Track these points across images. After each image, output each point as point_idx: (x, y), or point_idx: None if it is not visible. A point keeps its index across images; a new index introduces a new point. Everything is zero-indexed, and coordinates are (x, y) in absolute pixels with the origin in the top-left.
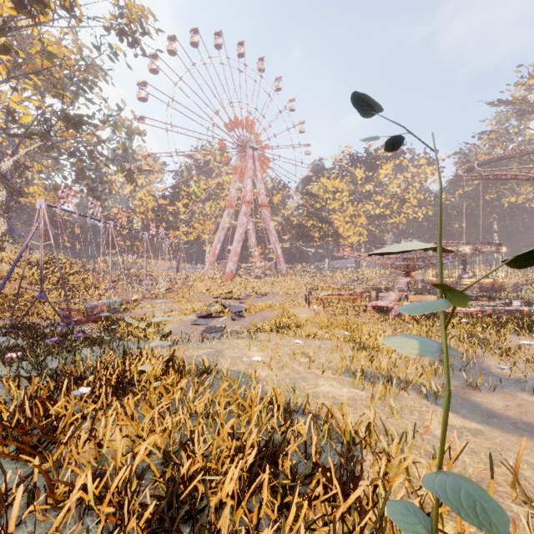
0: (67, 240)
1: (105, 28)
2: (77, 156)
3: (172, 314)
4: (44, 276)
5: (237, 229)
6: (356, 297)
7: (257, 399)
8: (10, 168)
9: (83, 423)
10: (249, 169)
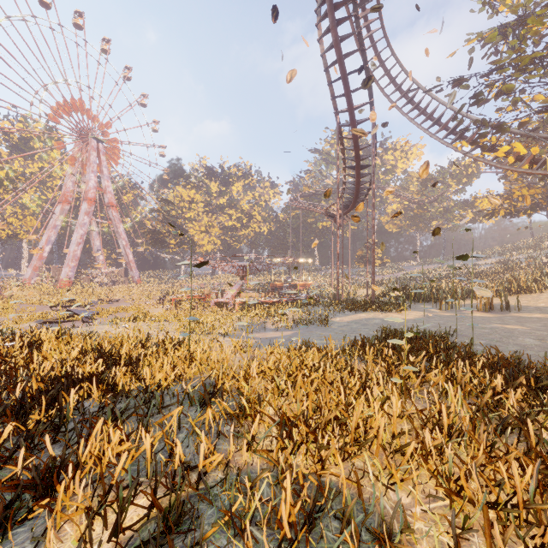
0: None
1: None
2: None
3: (4, 322)
4: None
5: (76, 230)
6: (204, 297)
7: (130, 337)
8: None
9: None
10: (92, 163)
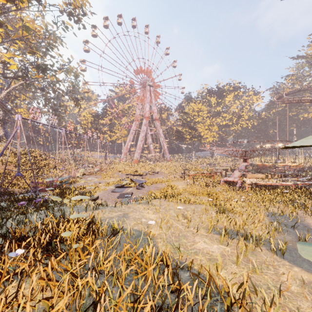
0: (40, 140)
1: (60, 11)
2: (45, 90)
3: (100, 185)
4: (24, 162)
5: (140, 134)
6: (213, 175)
7: (151, 259)
8: (4, 96)
9: (16, 279)
10: (147, 98)
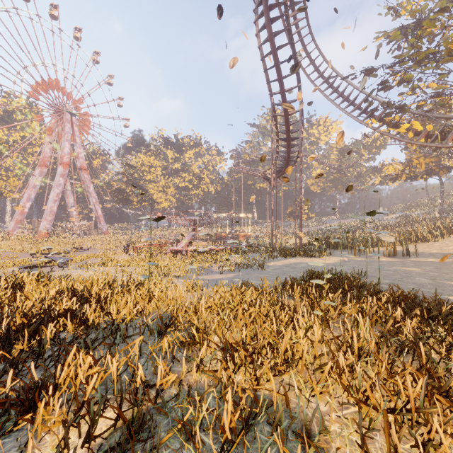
0: None
1: None
2: None
3: None
4: None
5: (53, 189)
6: (162, 246)
7: (99, 279)
8: None
9: None
10: (66, 133)
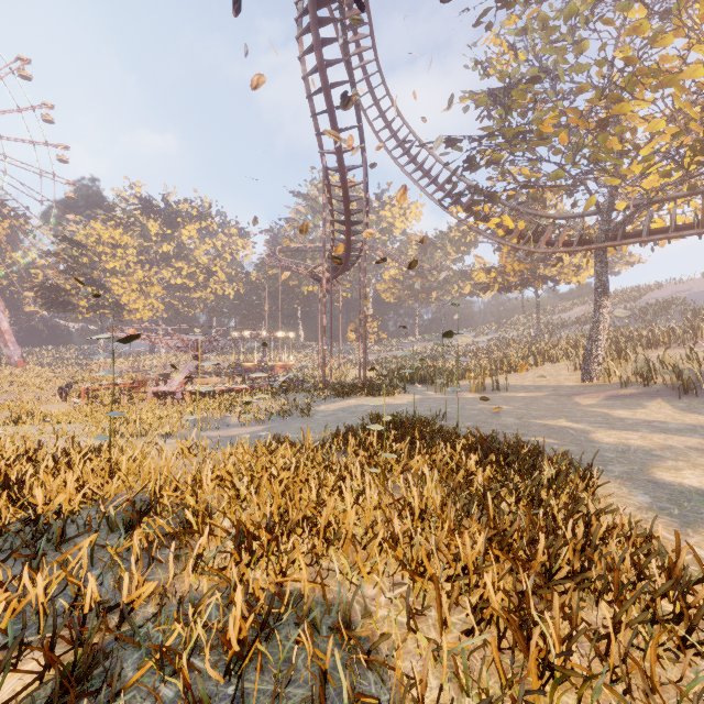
0: None
1: None
2: None
3: None
4: None
5: None
6: (137, 385)
7: (6, 449)
8: None
9: None
10: None
